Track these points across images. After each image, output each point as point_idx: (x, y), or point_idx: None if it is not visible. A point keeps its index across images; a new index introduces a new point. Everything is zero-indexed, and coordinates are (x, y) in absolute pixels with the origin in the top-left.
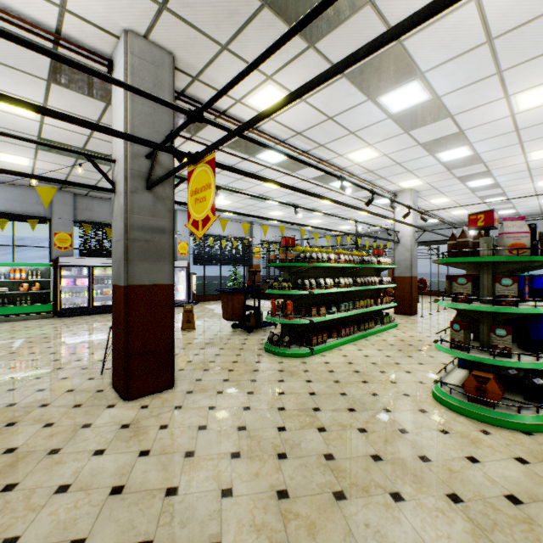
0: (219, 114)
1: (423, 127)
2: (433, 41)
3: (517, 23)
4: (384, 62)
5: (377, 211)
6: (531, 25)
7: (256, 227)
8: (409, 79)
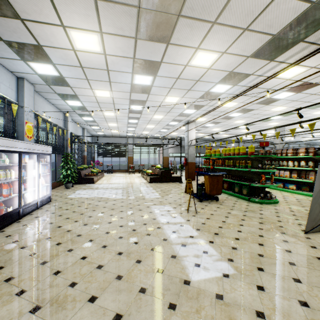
0: (280, 61)
1: (258, 104)
2: (318, 88)
3: (319, 94)
4: (310, 85)
5: (155, 127)
6: (317, 95)
7: (69, 120)
8: (296, 92)
